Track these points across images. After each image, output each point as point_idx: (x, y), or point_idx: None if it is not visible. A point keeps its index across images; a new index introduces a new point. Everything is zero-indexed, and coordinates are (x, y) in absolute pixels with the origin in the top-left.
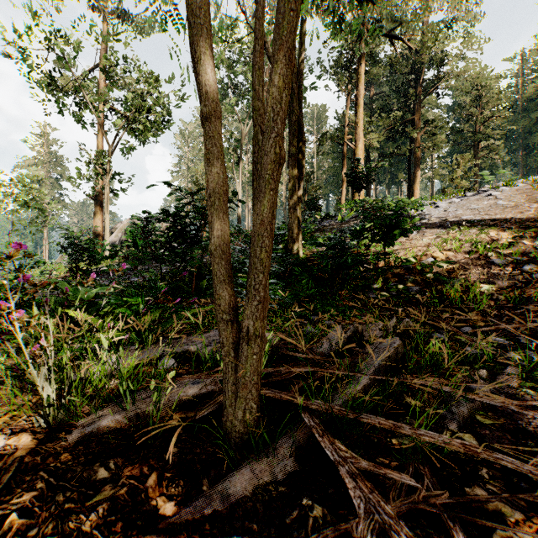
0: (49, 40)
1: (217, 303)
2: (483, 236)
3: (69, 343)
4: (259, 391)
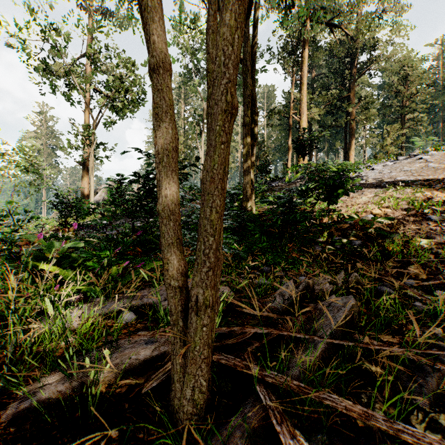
0: (44, 33)
1: (164, 267)
2: (418, 195)
3: (12, 308)
4: (210, 363)
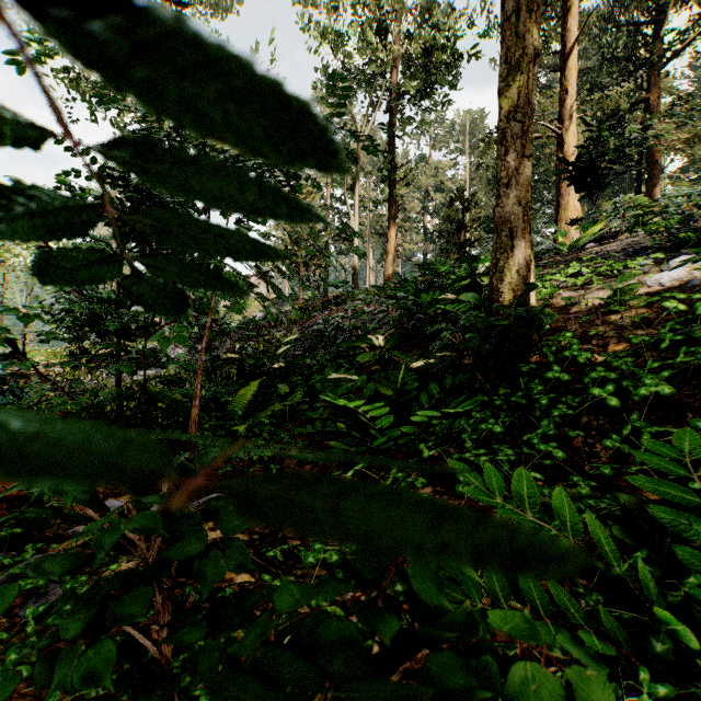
0: None
1: None
2: None
3: None
4: None
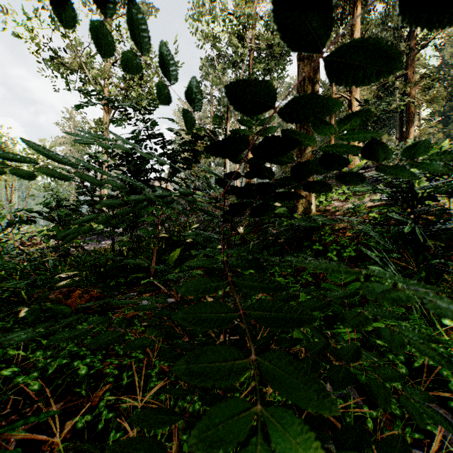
0: (53, 19)
1: None
2: None
3: None
4: None
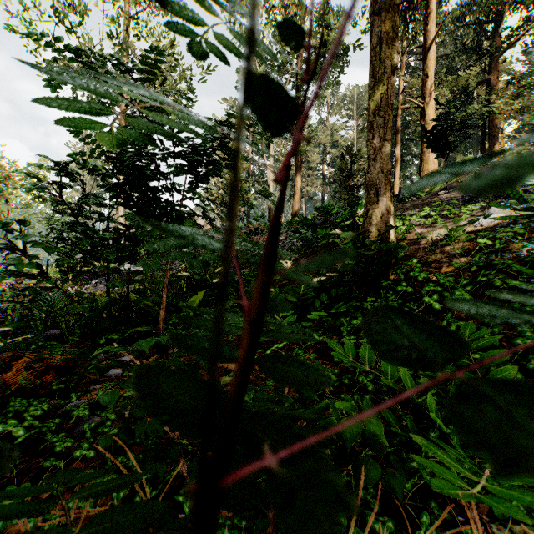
0: (57, 11)
1: None
2: None
3: None
4: None
